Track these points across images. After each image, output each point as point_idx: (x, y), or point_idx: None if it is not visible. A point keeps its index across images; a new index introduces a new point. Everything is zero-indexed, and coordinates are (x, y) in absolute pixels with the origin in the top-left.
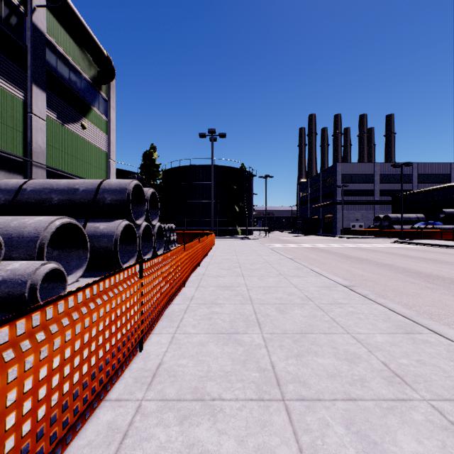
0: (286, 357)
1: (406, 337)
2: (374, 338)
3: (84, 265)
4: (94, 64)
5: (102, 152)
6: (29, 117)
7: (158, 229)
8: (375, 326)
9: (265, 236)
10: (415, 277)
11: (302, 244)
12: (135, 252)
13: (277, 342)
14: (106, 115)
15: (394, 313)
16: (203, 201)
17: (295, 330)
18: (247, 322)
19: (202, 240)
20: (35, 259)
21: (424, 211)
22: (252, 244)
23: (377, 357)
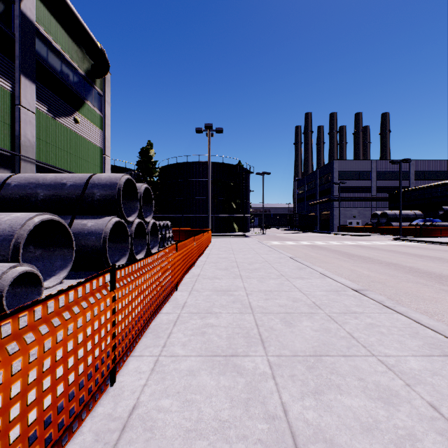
0: (301, 394)
1: (447, 361)
2: (407, 364)
3: (68, 266)
4: (88, 57)
5: (96, 148)
6: (17, 109)
7: (152, 226)
8: (404, 345)
9: (262, 233)
10: (425, 277)
11: (300, 241)
12: (126, 251)
13: (286, 370)
14: (101, 109)
15: (421, 326)
16: (200, 198)
17: (307, 351)
18: (248, 339)
19: (198, 237)
20: (8, 260)
21: (422, 208)
22: (250, 241)
23: (419, 394)
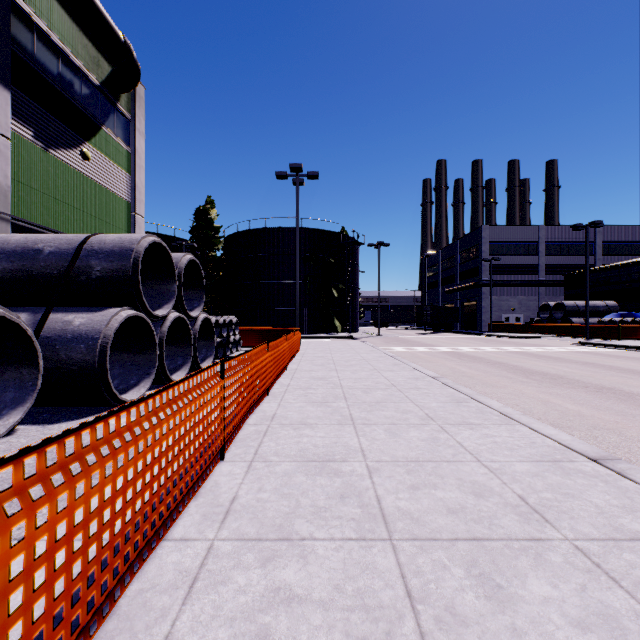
0: None
1: None
2: None
3: (28, 400)
4: (106, 57)
5: (120, 201)
6: None
7: (204, 324)
8: None
9: (378, 334)
10: None
11: (437, 347)
12: (151, 368)
13: None
14: (128, 142)
15: None
16: (285, 281)
17: None
18: None
19: (275, 344)
20: None
21: (616, 297)
22: (361, 347)
23: None
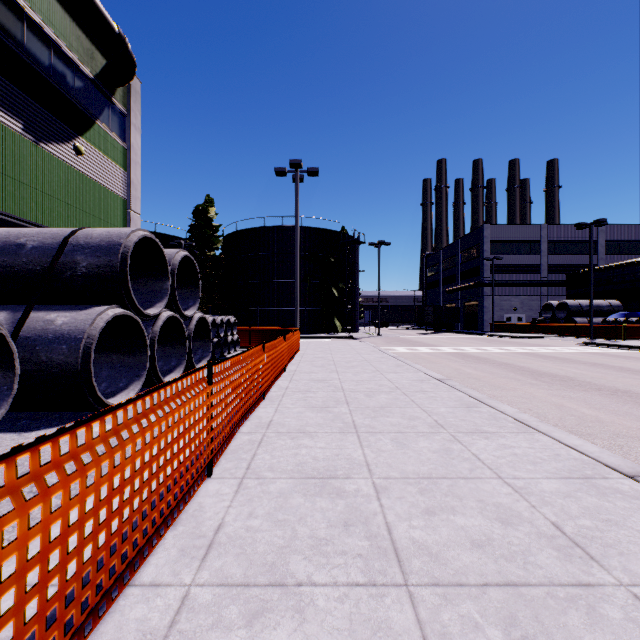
0: None
1: None
2: None
3: (2, 406)
4: (100, 50)
5: (115, 198)
6: None
7: (200, 324)
8: None
9: (378, 334)
10: None
11: (440, 347)
12: (142, 370)
13: None
14: (124, 138)
15: None
16: (285, 280)
17: None
18: None
19: (273, 345)
20: None
21: (620, 296)
22: (362, 348)
23: None
